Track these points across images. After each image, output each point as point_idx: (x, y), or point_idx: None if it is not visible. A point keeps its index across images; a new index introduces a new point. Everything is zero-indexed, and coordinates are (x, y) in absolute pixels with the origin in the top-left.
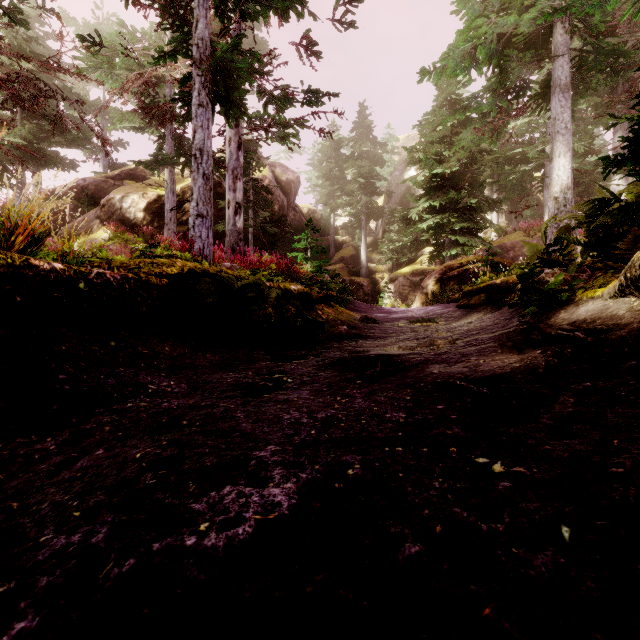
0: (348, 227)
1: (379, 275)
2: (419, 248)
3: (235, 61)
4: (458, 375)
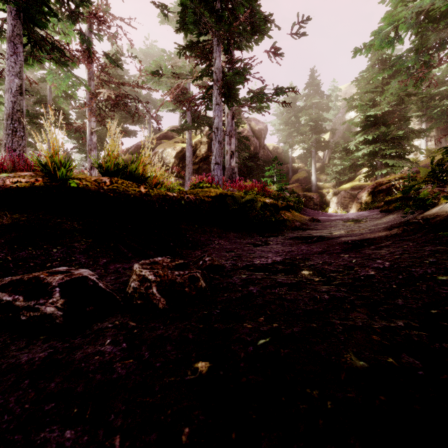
0: (302, 157)
1: (325, 190)
2: (358, 169)
3: (236, 79)
4: (352, 239)
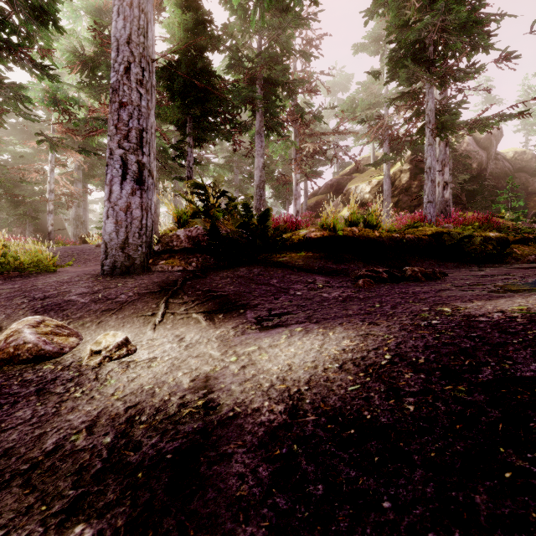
0: None
1: None
2: None
3: (451, 118)
4: None
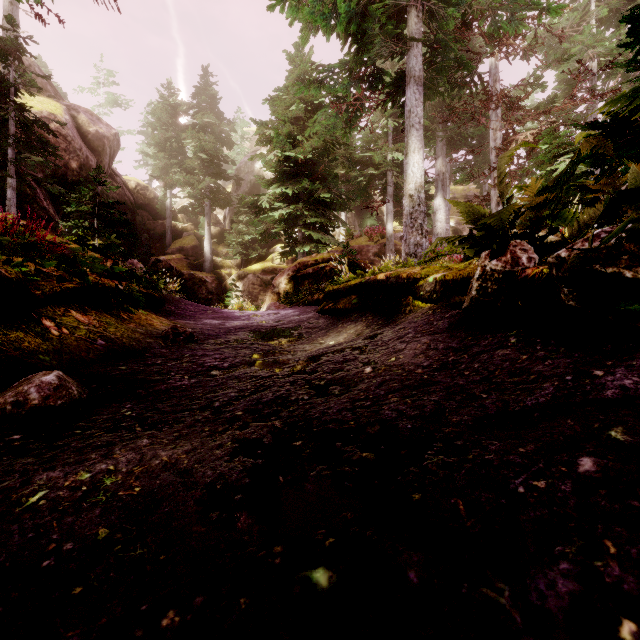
0: (189, 211)
1: (226, 271)
2: (271, 245)
3: None
4: None
